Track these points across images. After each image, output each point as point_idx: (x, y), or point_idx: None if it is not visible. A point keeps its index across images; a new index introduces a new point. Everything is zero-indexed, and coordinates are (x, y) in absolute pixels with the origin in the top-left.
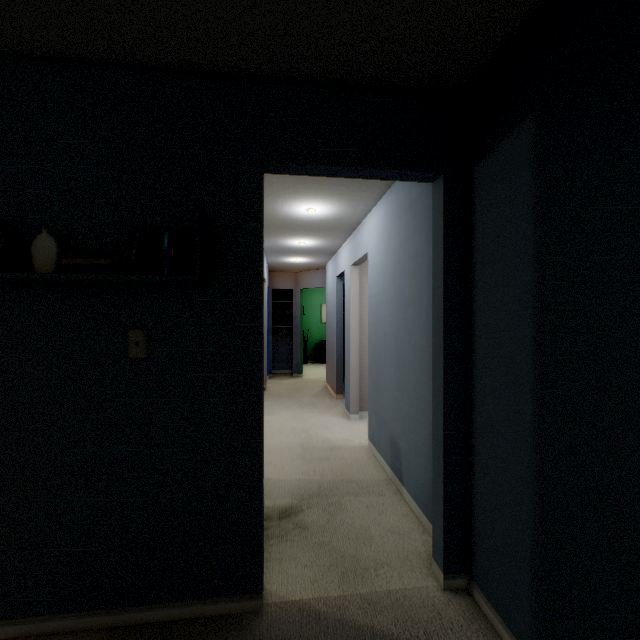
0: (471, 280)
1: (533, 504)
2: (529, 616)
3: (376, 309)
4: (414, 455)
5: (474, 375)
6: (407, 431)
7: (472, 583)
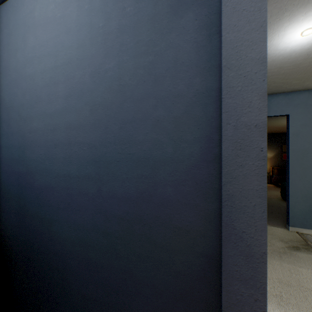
0: None
1: None
2: None
3: None
4: None
5: None
6: None
7: None
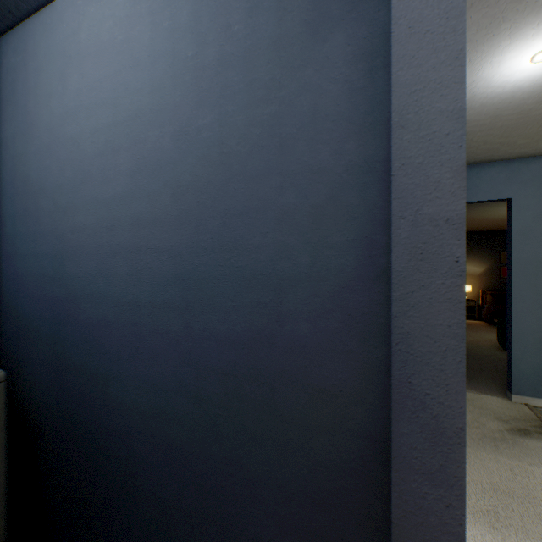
0: None
1: None
2: None
3: None
4: None
5: None
6: None
7: None
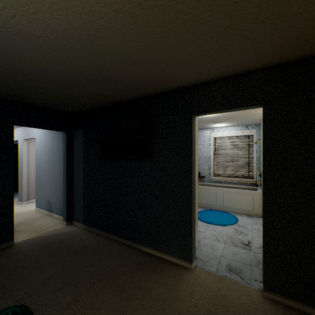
0: (73, 156)
1: (83, 196)
2: (83, 216)
3: (40, 159)
4: (57, 201)
5: (73, 176)
6: (55, 196)
7: (73, 221)
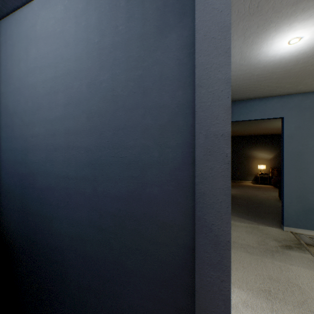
0: None
1: None
2: None
3: None
4: None
5: None
6: None
7: None
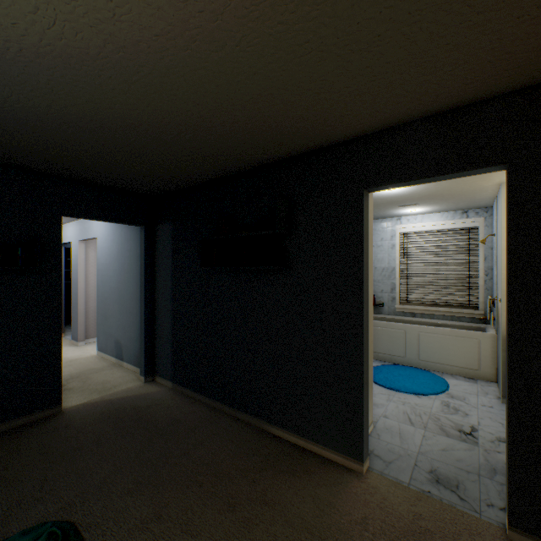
0: (155, 266)
1: (172, 335)
2: (171, 369)
3: (105, 272)
4: (131, 343)
5: (156, 301)
6: (127, 333)
7: (155, 376)
